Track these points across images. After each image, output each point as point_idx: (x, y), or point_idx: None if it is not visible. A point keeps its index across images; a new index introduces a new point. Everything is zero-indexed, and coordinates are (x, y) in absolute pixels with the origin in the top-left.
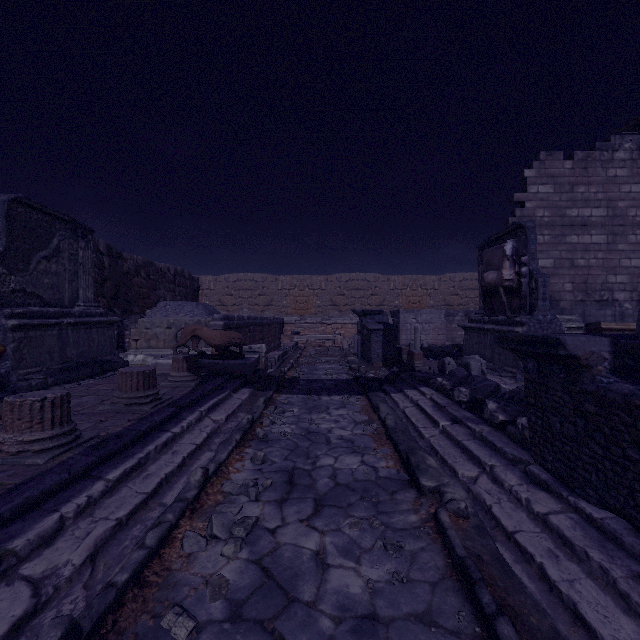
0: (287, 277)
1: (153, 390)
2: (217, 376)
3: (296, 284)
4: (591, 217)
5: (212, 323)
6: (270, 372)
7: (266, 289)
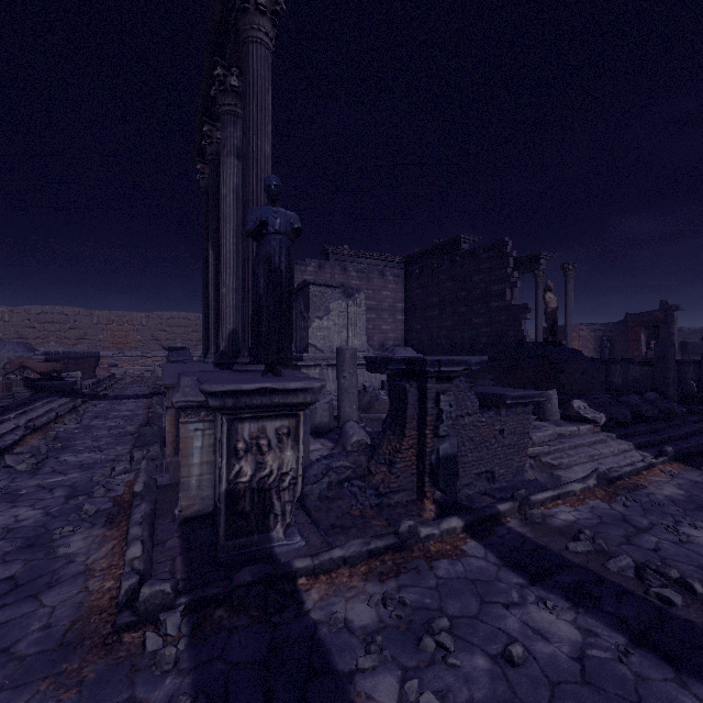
0: (104, 312)
1: (12, 393)
2: (44, 391)
3: (114, 319)
4: None
5: (35, 357)
6: (85, 391)
7: (79, 323)
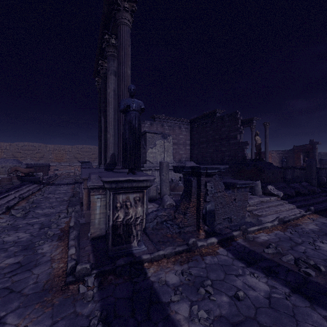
0: (52, 145)
1: (12, 182)
2: (26, 181)
3: (57, 148)
4: None
5: (21, 166)
6: (44, 181)
7: (40, 150)
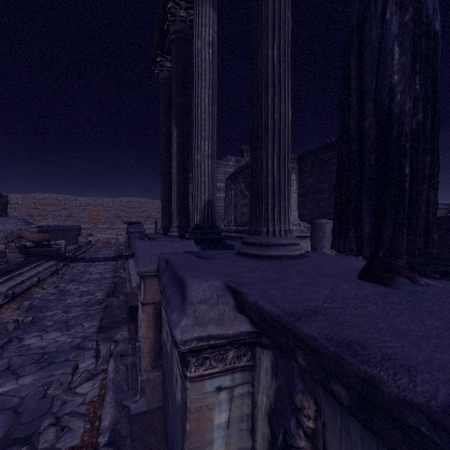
0: (84, 198)
1: (5, 259)
2: (35, 256)
3: (91, 203)
4: (220, 186)
5: (30, 230)
6: (68, 255)
7: (67, 205)
